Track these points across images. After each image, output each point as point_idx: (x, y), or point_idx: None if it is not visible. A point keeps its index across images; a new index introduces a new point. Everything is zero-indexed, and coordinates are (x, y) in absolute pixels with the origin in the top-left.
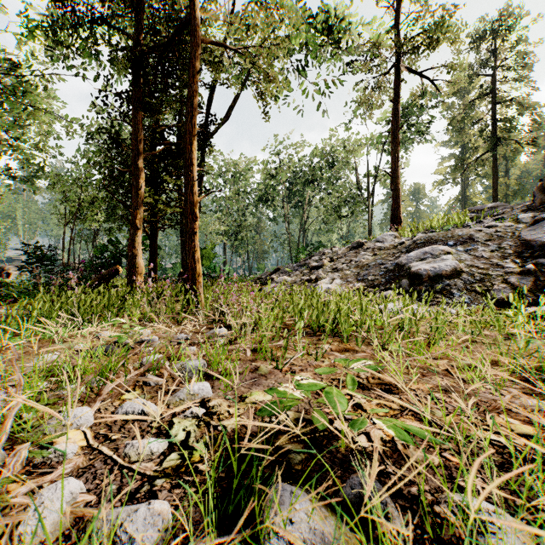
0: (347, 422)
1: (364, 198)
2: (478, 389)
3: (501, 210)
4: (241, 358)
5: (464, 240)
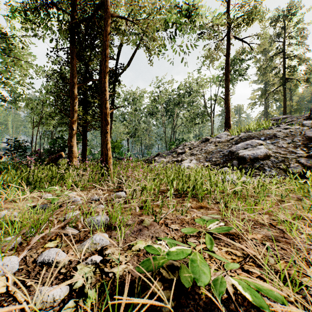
0: None
1: (208, 113)
2: (294, 238)
3: (291, 119)
4: (132, 213)
5: (270, 137)
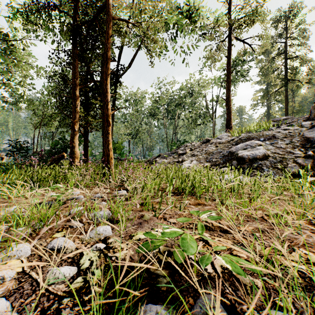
0: (198, 254)
1: (210, 114)
2: (283, 230)
3: (291, 120)
4: (133, 209)
5: (270, 137)
